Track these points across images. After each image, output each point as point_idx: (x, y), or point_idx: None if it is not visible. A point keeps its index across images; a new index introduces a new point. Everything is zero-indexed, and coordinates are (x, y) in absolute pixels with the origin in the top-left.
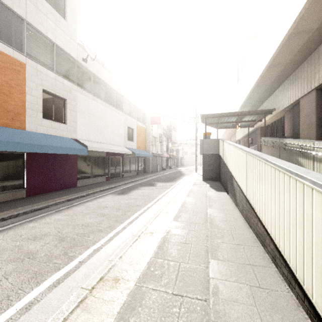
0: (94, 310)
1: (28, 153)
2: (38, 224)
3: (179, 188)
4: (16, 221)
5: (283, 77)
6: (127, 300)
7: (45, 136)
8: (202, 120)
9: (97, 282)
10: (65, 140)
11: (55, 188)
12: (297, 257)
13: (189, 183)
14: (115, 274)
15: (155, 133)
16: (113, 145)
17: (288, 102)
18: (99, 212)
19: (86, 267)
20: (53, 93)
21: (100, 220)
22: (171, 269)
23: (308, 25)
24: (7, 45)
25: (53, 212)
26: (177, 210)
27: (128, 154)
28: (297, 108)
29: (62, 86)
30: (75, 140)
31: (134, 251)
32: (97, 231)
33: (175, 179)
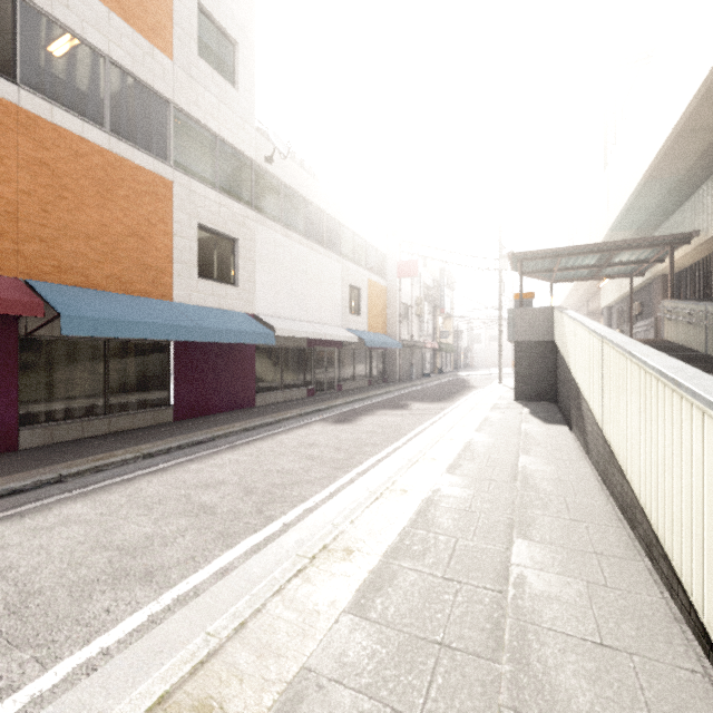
0: (320, 583)
1: (177, 343)
2: (205, 466)
3: (459, 414)
4: (170, 459)
5: None
6: (369, 578)
7: (203, 311)
8: (514, 265)
9: (319, 550)
10: (235, 316)
11: (219, 408)
12: (673, 530)
13: (483, 405)
14: (347, 544)
15: (407, 295)
16: (322, 325)
17: None
18: (303, 453)
19: (296, 533)
20: (215, 229)
21: (308, 466)
22: (441, 546)
23: None
24: (146, 152)
25: (224, 448)
26: (455, 456)
27: (350, 343)
28: None
29: (229, 214)
30: (252, 317)
31: (374, 515)
32: (305, 483)
33: (451, 396)
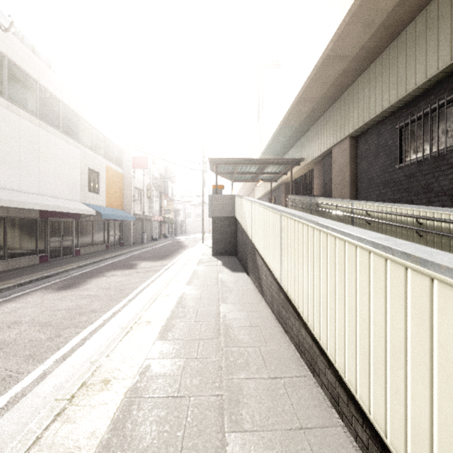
0: None
1: None
2: None
3: (175, 270)
4: None
5: (313, 118)
6: None
7: None
8: (211, 167)
9: None
10: None
11: None
12: (408, 432)
13: (193, 260)
14: None
15: (140, 182)
16: (58, 198)
17: (318, 151)
18: None
19: None
20: None
21: None
22: None
23: (346, 49)
24: None
25: None
26: (169, 314)
27: (89, 215)
28: (328, 160)
29: None
30: None
31: None
32: None
33: (171, 254)
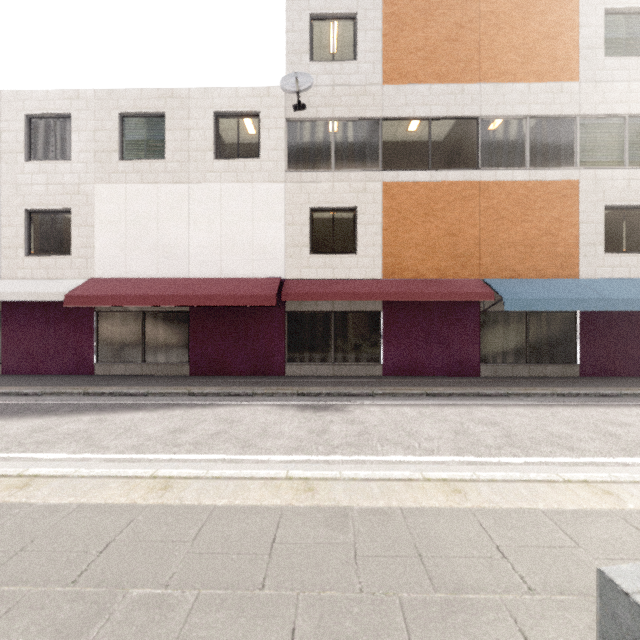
0: None
1: (582, 312)
2: (610, 412)
3: None
4: (578, 401)
5: None
6: None
7: (609, 283)
8: None
9: None
10: None
11: (627, 372)
12: None
13: None
14: None
15: None
16: None
17: None
18: None
19: None
20: (622, 205)
21: None
22: None
23: None
24: (555, 168)
25: (631, 404)
26: None
27: None
28: None
29: None
30: None
31: None
32: None
33: None
